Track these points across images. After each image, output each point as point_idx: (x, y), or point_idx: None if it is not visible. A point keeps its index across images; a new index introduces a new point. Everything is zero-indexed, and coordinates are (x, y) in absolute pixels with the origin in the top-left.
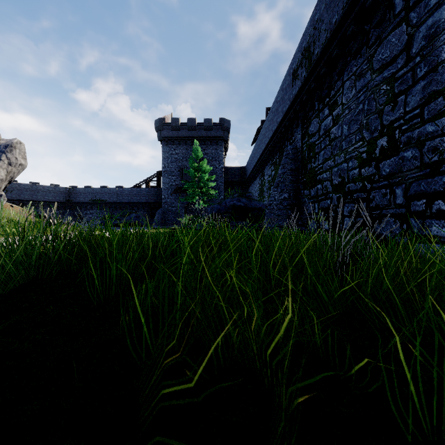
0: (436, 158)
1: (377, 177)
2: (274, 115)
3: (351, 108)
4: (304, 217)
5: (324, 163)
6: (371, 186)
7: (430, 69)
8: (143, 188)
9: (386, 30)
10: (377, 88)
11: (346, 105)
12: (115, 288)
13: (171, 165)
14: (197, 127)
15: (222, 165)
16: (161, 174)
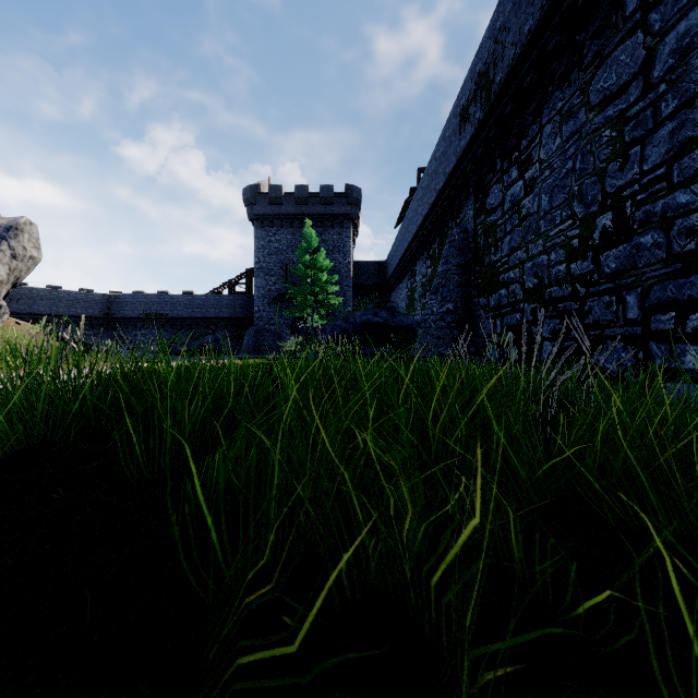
0: (692, 246)
1: (597, 277)
2: (432, 179)
3: (554, 168)
4: (478, 340)
5: (511, 254)
6: (587, 291)
7: (683, 102)
8: (225, 295)
9: (611, 43)
10: (596, 135)
11: (546, 162)
12: (171, 457)
13: (269, 258)
14: (310, 199)
15: (348, 259)
16: (253, 274)
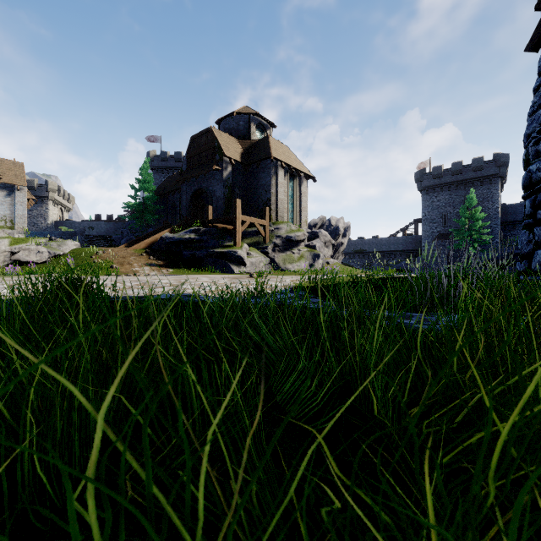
0: None
1: None
2: None
3: None
4: None
5: None
6: None
7: None
8: (400, 237)
9: None
10: None
11: None
12: None
13: (432, 212)
14: (463, 170)
15: (496, 205)
16: (418, 222)
